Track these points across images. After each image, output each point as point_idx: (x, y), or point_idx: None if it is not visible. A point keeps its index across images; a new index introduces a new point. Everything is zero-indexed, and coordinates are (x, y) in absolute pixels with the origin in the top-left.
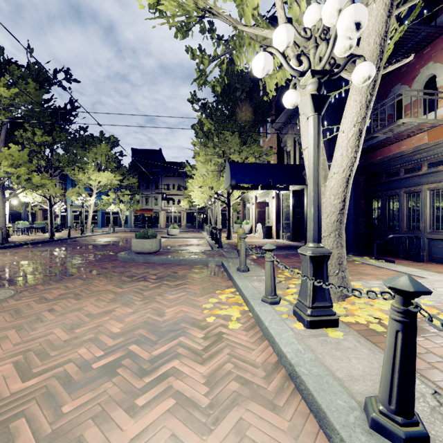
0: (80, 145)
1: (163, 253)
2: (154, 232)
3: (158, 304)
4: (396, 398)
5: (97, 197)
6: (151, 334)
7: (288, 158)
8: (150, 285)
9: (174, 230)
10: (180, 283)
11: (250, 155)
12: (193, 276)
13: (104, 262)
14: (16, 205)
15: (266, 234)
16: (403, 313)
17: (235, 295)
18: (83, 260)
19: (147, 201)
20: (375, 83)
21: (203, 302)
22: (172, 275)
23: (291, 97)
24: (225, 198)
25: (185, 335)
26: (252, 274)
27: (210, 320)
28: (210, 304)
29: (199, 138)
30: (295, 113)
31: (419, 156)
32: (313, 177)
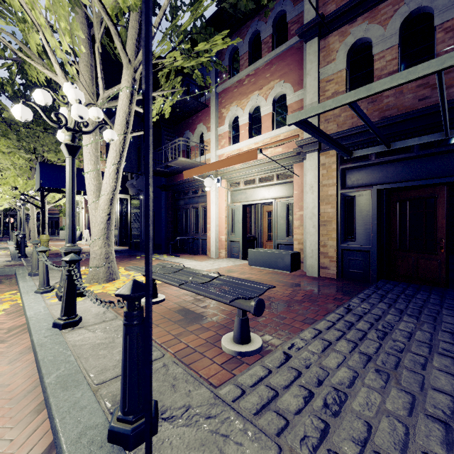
0: None
1: None
2: None
3: None
4: (64, 309)
5: None
6: None
7: None
8: None
9: None
10: None
11: None
12: None
13: None
14: None
15: None
16: (68, 271)
17: (14, 295)
18: None
19: None
20: (125, 141)
21: None
22: None
23: (63, 136)
24: (38, 200)
25: None
26: None
27: None
28: None
29: None
30: None
31: (197, 184)
32: (69, 199)
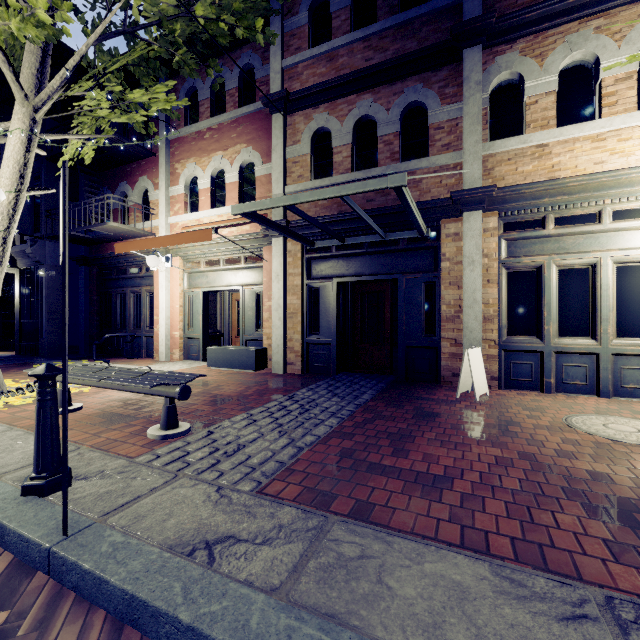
0: None
1: None
2: None
3: None
4: None
5: None
6: None
7: None
8: None
9: None
10: None
11: None
12: None
13: None
14: None
15: None
16: None
17: None
18: None
19: None
20: (18, 201)
21: None
22: None
23: None
24: None
25: None
26: None
27: None
28: None
29: None
30: None
31: (139, 259)
32: None
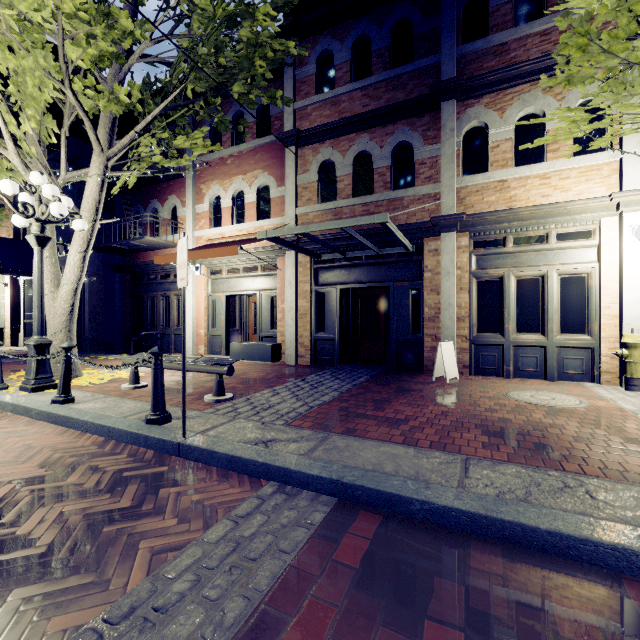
0: None
1: None
2: None
3: None
4: (62, 389)
5: None
6: None
7: None
8: None
9: None
10: None
11: None
12: None
13: None
14: None
15: None
16: (66, 356)
17: None
18: None
19: None
20: (94, 229)
21: None
22: None
23: (21, 221)
24: None
25: None
26: None
27: None
28: None
29: None
30: None
31: (168, 267)
32: (38, 291)
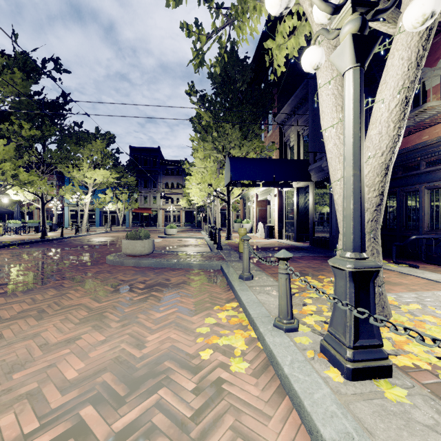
0: (74, 140)
1: (157, 256)
2: (146, 233)
3: (140, 326)
4: None
5: (95, 196)
6: (119, 383)
7: (291, 153)
8: (135, 297)
9: (172, 230)
10: (171, 294)
11: (251, 150)
12: (188, 285)
13: (90, 266)
14: (12, 204)
15: (267, 234)
16: None
17: (238, 313)
18: (67, 264)
19: (146, 199)
20: (430, 32)
21: (197, 324)
22: (163, 284)
23: (314, 55)
24: (224, 196)
25: (169, 384)
26: (258, 283)
27: (205, 356)
28: (206, 328)
29: (197, 132)
30: (299, 105)
31: None
32: (354, 157)
